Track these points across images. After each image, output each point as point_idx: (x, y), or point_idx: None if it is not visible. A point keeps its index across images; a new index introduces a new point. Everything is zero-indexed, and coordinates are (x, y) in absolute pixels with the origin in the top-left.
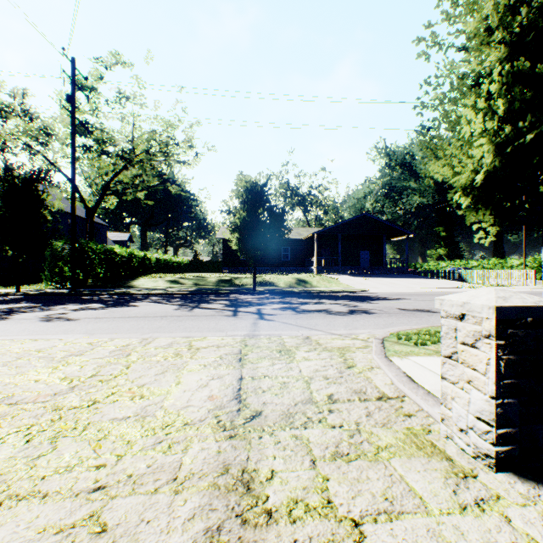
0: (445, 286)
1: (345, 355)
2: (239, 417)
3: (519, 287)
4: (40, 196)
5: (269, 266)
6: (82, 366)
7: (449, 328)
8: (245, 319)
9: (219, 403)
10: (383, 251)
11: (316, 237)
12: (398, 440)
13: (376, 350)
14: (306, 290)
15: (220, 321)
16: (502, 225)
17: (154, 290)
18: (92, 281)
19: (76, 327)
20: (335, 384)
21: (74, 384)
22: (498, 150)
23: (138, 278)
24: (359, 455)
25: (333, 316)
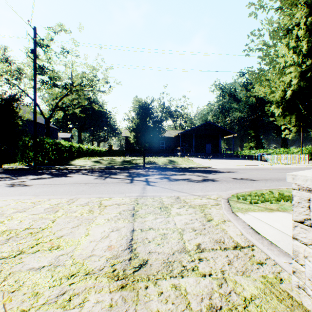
0: (256, 164)
1: (204, 210)
2: (130, 265)
3: (299, 164)
4: (14, 110)
5: (153, 153)
6: (21, 220)
7: (301, 199)
8: (138, 185)
9: (115, 252)
10: (219, 144)
11: (180, 135)
12: (259, 291)
13: (225, 207)
14: (175, 167)
15: (122, 187)
16: (300, 125)
17: (84, 167)
18: (47, 161)
19: (29, 190)
20: (201, 235)
21: (10, 236)
22: (301, 76)
23: (75, 160)
24: (231, 309)
25: (193, 183)
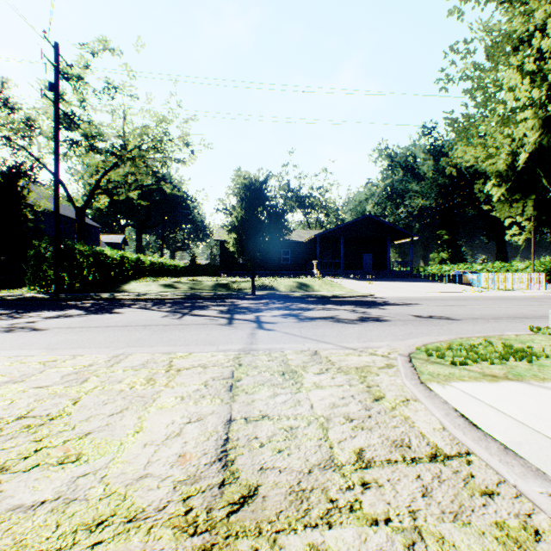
0: (452, 290)
1: (367, 379)
2: (222, 499)
3: (530, 291)
4: (19, 192)
5: (269, 270)
6: (13, 400)
7: None
8: (241, 328)
9: (193, 469)
10: (386, 254)
11: (317, 239)
12: None
13: (406, 373)
14: (309, 295)
15: (211, 332)
16: (540, 219)
17: (145, 295)
18: (80, 285)
19: (39, 339)
20: (363, 431)
21: None
22: (545, 126)
23: (130, 282)
24: None
25: (342, 325)
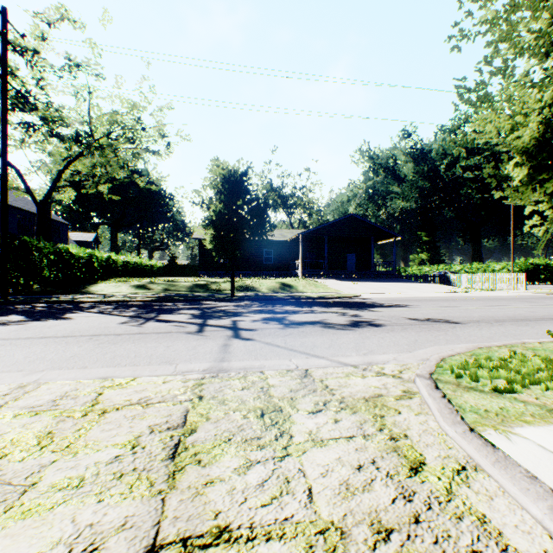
0: (437, 290)
1: (386, 421)
2: None
3: (512, 291)
4: None
5: (251, 270)
6: None
7: None
8: (213, 338)
9: None
10: (369, 254)
11: (301, 238)
12: None
13: (441, 410)
14: (292, 296)
15: (174, 343)
16: None
17: (111, 297)
18: (39, 286)
19: None
20: None
21: None
22: None
23: (98, 283)
24: None
25: (334, 331)
